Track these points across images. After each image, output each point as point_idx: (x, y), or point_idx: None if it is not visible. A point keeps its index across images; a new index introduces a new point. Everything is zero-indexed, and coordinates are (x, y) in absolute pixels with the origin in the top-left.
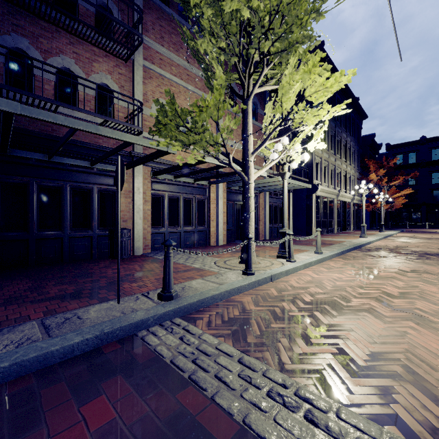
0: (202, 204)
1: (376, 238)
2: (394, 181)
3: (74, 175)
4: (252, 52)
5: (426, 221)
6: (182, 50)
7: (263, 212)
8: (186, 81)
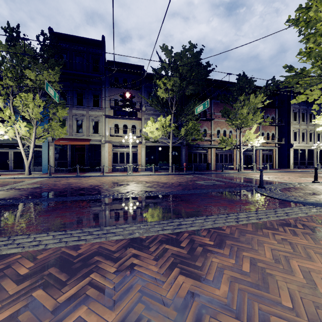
0: (231, 156)
1: None
2: None
3: (199, 151)
4: (239, 127)
5: None
6: None
7: (259, 158)
8: (225, 119)
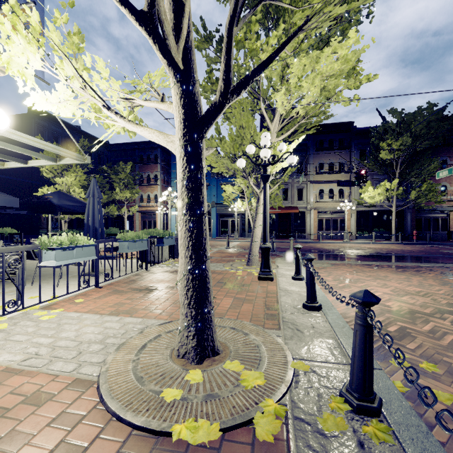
0: None
1: None
2: None
3: (433, 215)
4: None
5: None
6: None
7: None
8: None
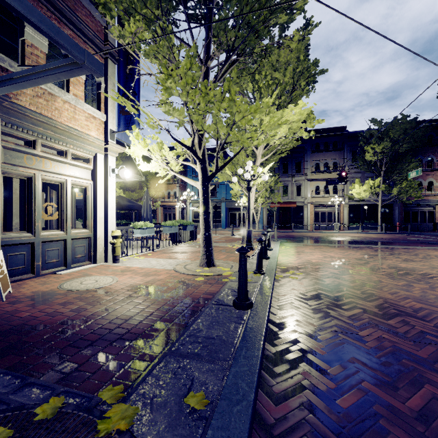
0: None
1: None
2: None
3: (420, 208)
4: None
5: None
6: None
7: None
8: None
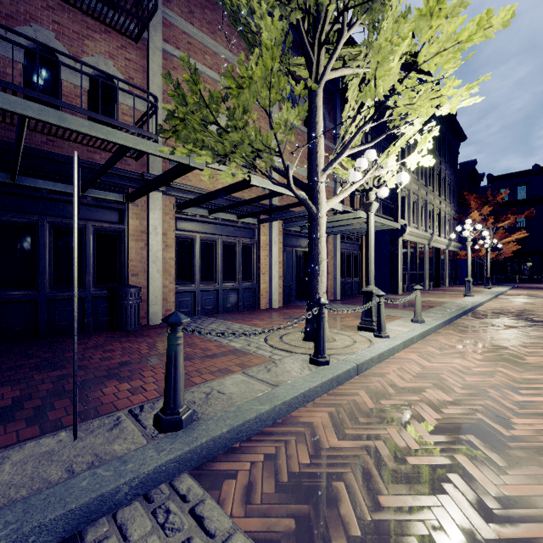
0: (249, 251)
1: (487, 297)
2: (503, 221)
3: (56, 207)
4: (325, 1)
5: (540, 274)
6: (221, 33)
7: (333, 263)
8: None
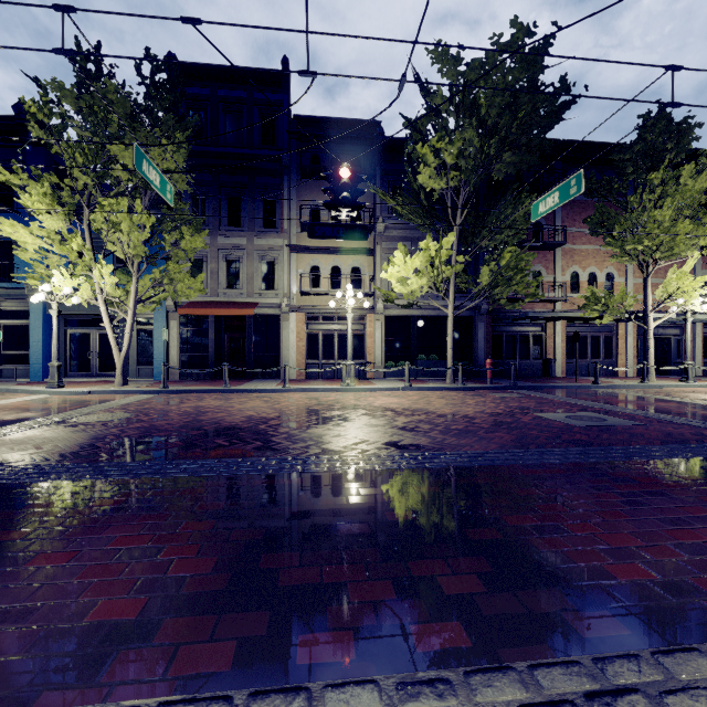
0: (609, 340)
1: None
2: None
3: (520, 328)
4: (646, 259)
5: None
6: None
7: (692, 346)
8: (593, 244)
